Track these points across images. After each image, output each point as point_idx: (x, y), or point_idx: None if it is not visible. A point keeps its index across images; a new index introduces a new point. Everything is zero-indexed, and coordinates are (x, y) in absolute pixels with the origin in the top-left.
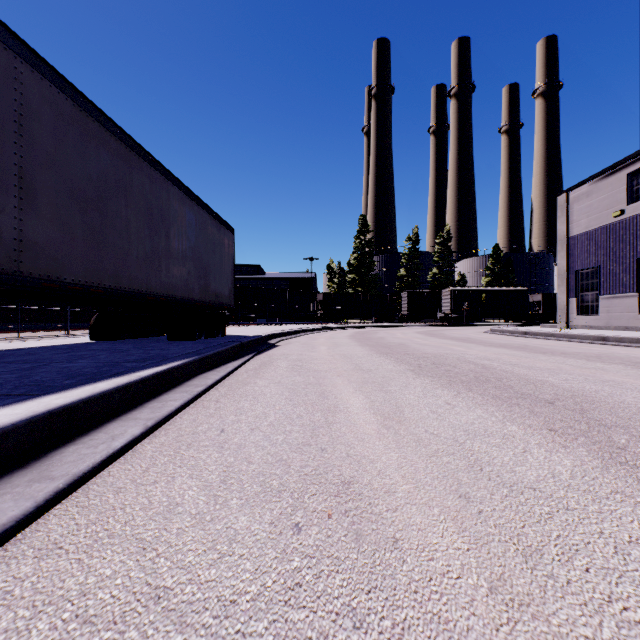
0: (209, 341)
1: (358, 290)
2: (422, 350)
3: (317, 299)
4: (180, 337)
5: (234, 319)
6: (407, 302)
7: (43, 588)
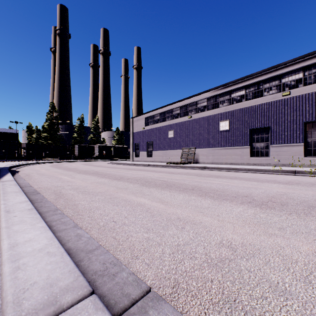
0: None
1: (49, 142)
2: (82, 169)
3: (21, 146)
4: None
5: None
6: (78, 150)
7: (42, 186)
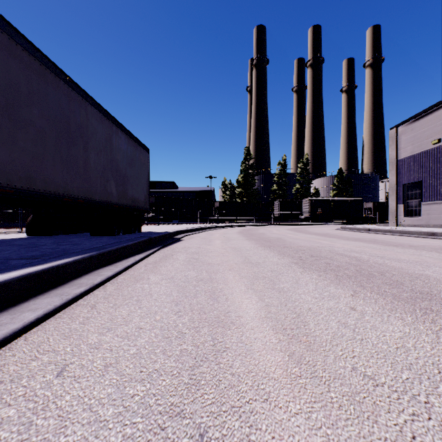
0: (124, 236)
1: (244, 200)
2: (297, 243)
3: (215, 206)
4: (100, 233)
5: (155, 220)
6: (278, 208)
7: None
